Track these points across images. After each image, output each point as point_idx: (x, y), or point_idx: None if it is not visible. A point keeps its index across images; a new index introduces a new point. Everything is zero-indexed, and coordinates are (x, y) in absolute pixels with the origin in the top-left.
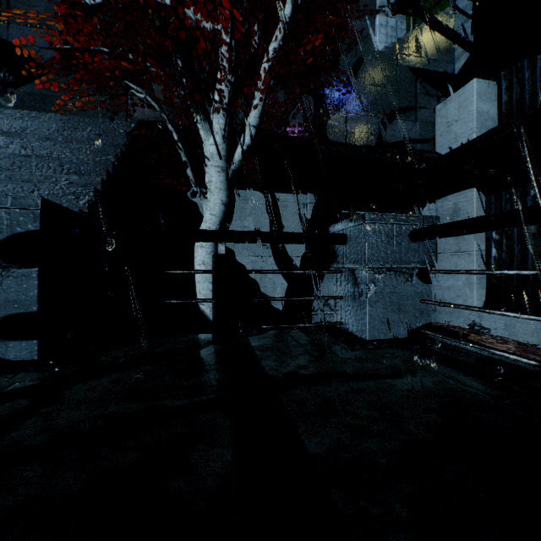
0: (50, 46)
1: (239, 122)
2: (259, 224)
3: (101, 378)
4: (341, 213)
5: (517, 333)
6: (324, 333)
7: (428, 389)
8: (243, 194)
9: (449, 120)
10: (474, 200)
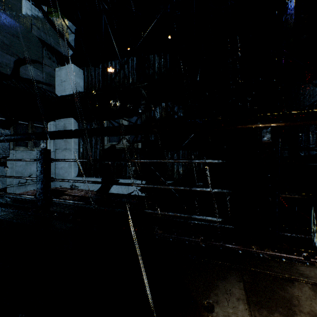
0: None
1: None
2: None
3: None
4: None
5: (88, 186)
6: None
7: None
8: None
9: (62, 79)
10: (73, 124)
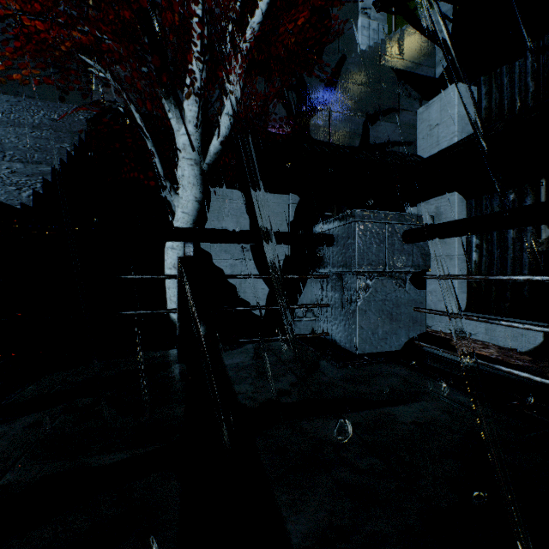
0: (2, 23)
1: (217, 115)
2: (238, 225)
3: (15, 420)
4: (324, 215)
5: (498, 337)
6: (308, 346)
7: (436, 420)
8: (221, 193)
9: (431, 123)
10: (456, 204)
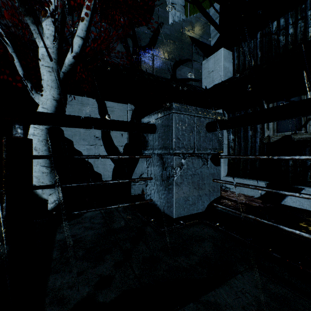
0: None
1: None
2: None
3: None
4: None
5: (244, 190)
6: (136, 211)
7: (262, 308)
8: (80, 99)
9: (209, 70)
10: None
